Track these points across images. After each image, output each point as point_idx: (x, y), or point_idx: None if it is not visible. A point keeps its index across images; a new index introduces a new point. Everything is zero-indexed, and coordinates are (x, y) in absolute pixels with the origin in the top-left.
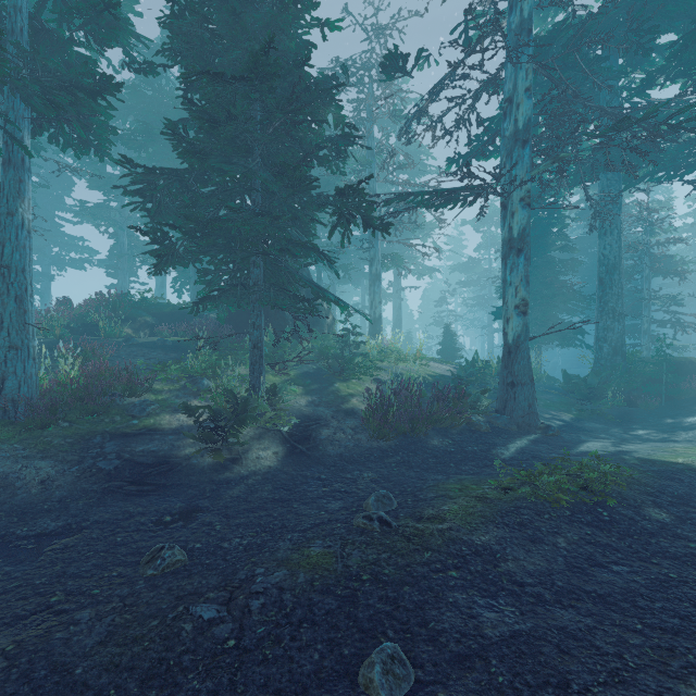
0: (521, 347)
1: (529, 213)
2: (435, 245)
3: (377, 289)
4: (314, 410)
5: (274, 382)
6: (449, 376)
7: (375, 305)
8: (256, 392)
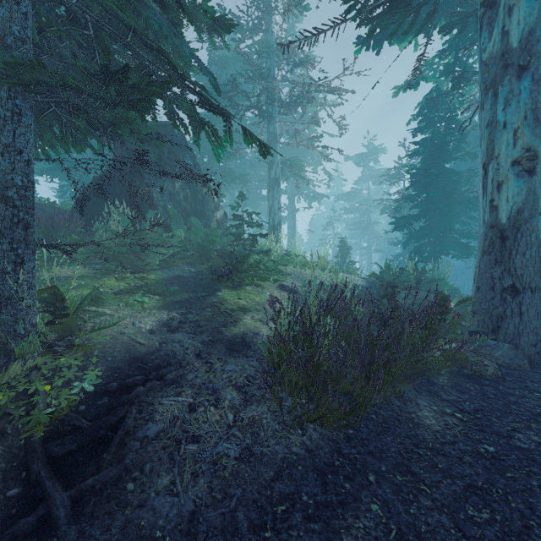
0: (524, 228)
1: (540, 3)
2: (325, 172)
3: (276, 194)
4: (163, 344)
5: (112, 289)
6: (363, 285)
7: (274, 211)
8: (3, 307)
